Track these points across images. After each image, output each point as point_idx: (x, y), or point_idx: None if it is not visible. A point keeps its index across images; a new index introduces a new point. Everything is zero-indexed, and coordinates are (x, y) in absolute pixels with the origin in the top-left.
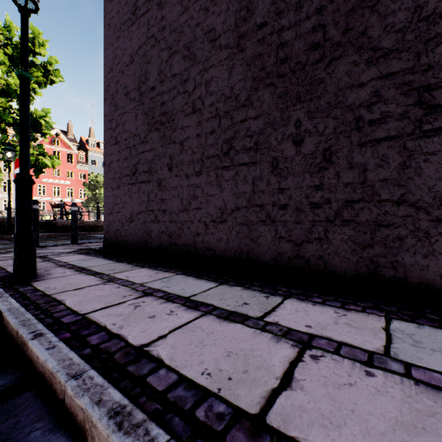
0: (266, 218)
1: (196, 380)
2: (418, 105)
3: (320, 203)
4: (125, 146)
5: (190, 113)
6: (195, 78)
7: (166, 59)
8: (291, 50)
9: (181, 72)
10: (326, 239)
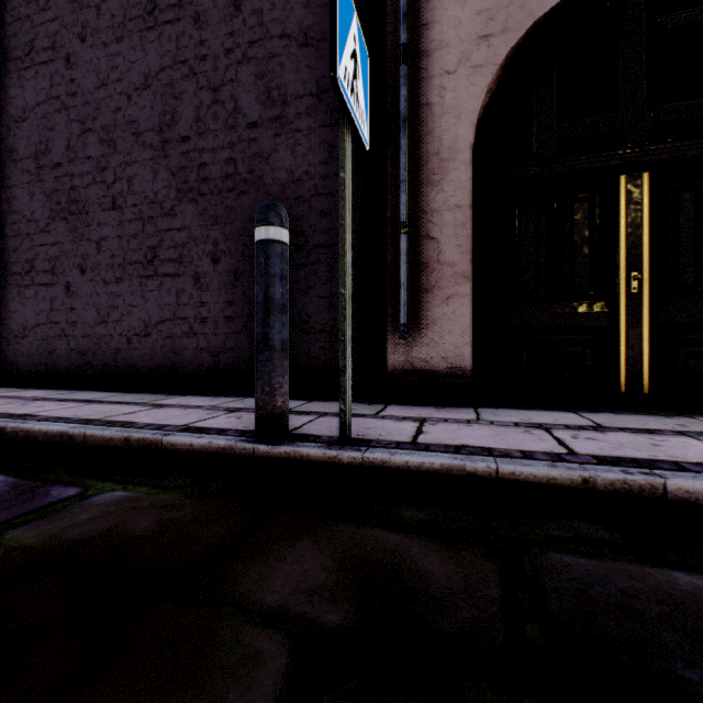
0: (189, 331)
1: (65, 417)
2: (292, 245)
3: (233, 317)
4: (13, 233)
5: (109, 209)
6: (116, 170)
7: (77, 134)
8: (211, 173)
9: (99, 158)
10: (237, 349)
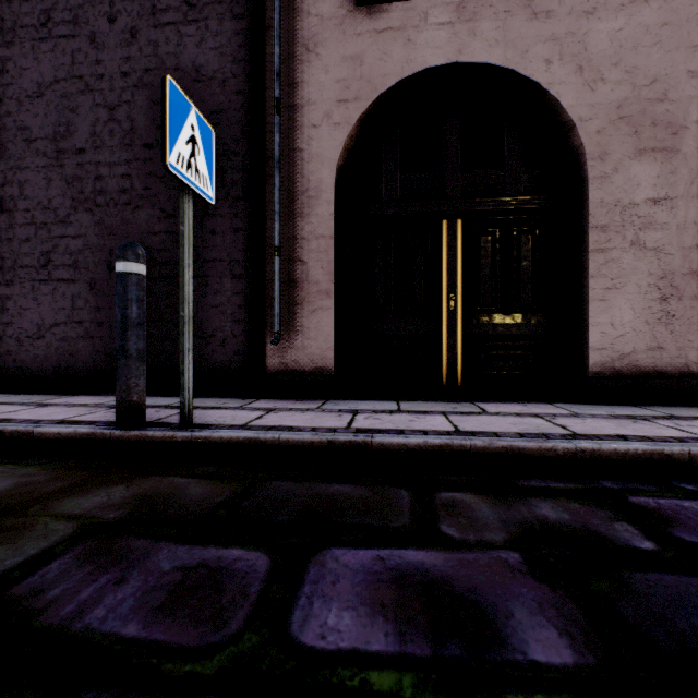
0: (85, 334)
1: None
2: None
3: None
4: None
5: None
6: (6, 173)
7: None
8: (107, 186)
9: None
10: None
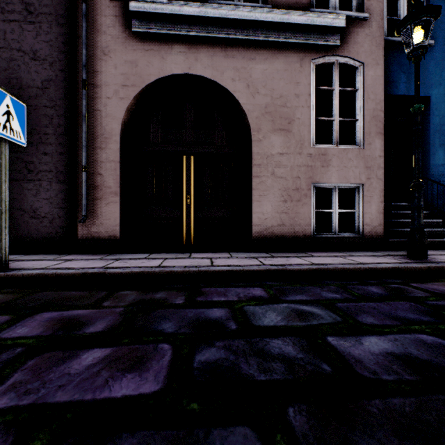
0: None
1: None
2: (26, 168)
3: None
4: None
5: None
6: None
7: None
8: None
9: None
10: None
